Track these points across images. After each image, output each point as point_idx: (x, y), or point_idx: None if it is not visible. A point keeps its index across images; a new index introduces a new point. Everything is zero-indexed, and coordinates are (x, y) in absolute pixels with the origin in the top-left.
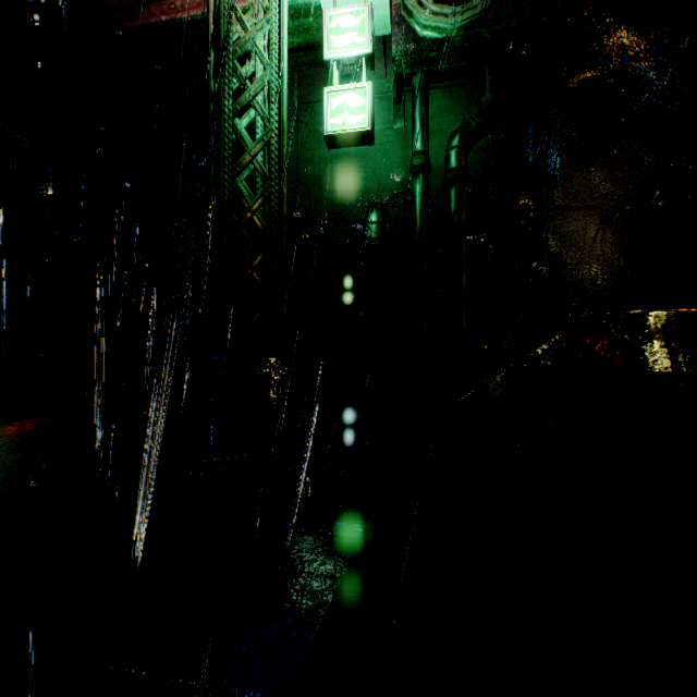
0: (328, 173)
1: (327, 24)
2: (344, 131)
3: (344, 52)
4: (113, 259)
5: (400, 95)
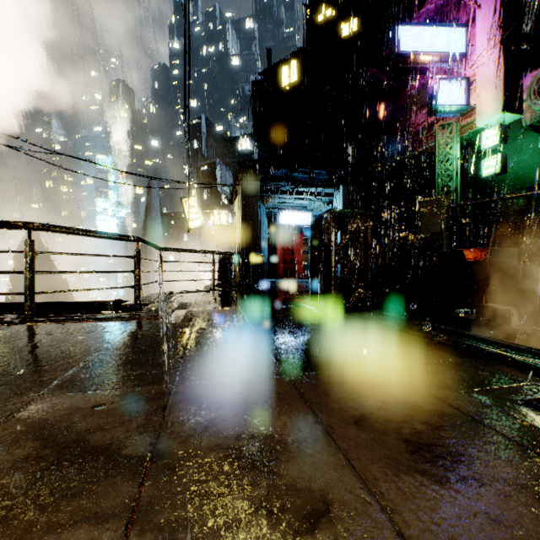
0: (507, 175)
1: (482, 138)
2: (489, 175)
3: (489, 146)
4: (417, 228)
5: (539, 132)
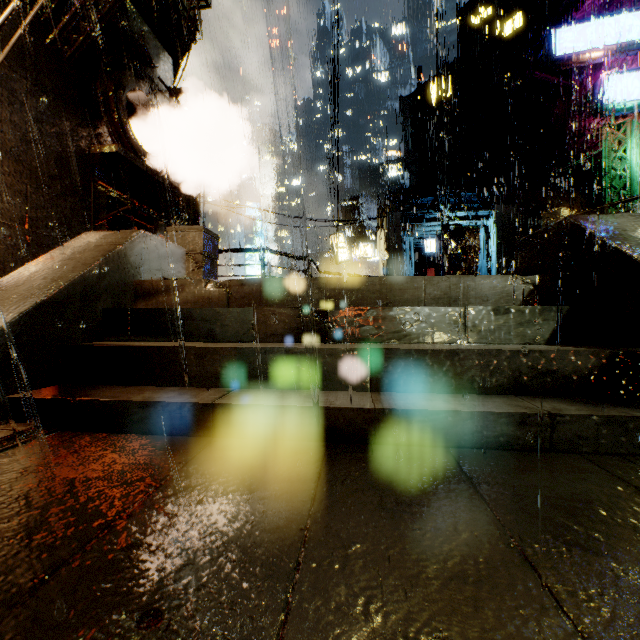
0: None
1: None
2: None
3: None
4: None
5: None
